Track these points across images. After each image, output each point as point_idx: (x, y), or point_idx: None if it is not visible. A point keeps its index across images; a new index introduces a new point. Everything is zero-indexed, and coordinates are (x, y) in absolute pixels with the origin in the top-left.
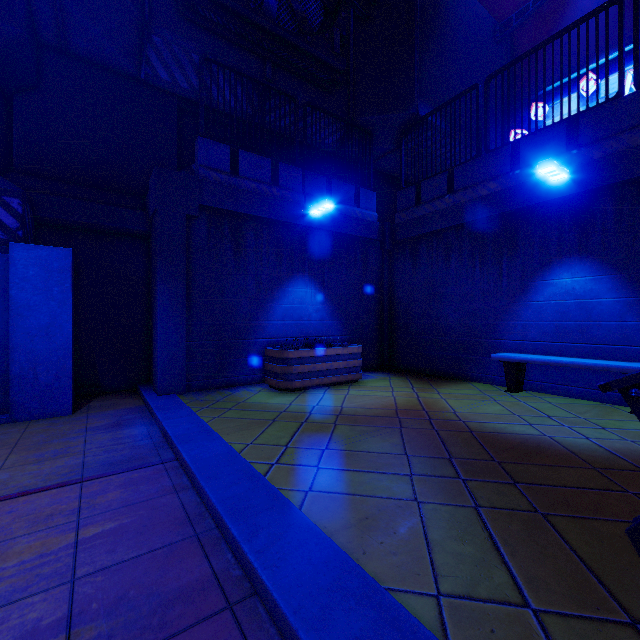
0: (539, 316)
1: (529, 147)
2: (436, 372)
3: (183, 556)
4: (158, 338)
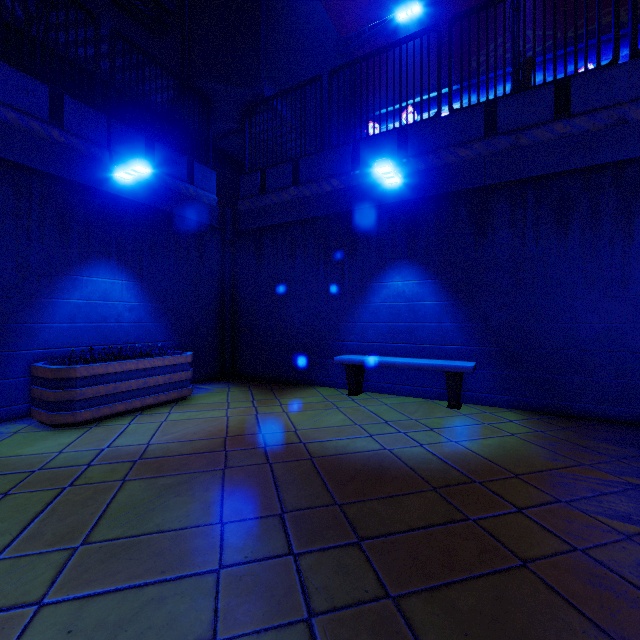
0: (376, 317)
1: (368, 149)
2: (281, 378)
3: None
4: None
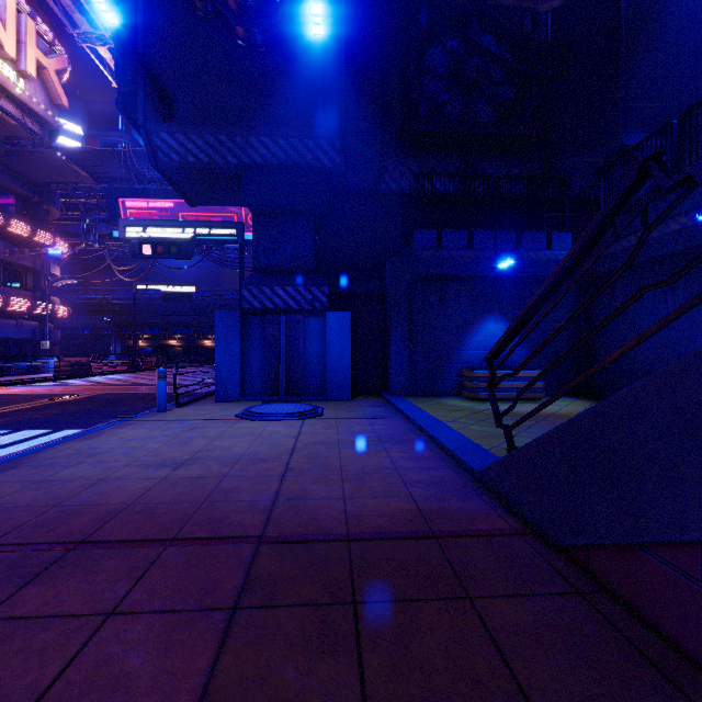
0: None
1: None
2: None
3: (409, 435)
4: (392, 361)
